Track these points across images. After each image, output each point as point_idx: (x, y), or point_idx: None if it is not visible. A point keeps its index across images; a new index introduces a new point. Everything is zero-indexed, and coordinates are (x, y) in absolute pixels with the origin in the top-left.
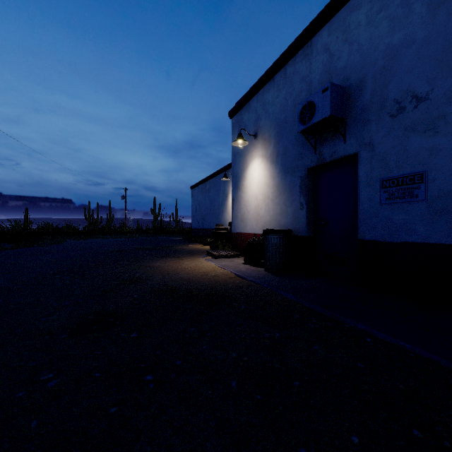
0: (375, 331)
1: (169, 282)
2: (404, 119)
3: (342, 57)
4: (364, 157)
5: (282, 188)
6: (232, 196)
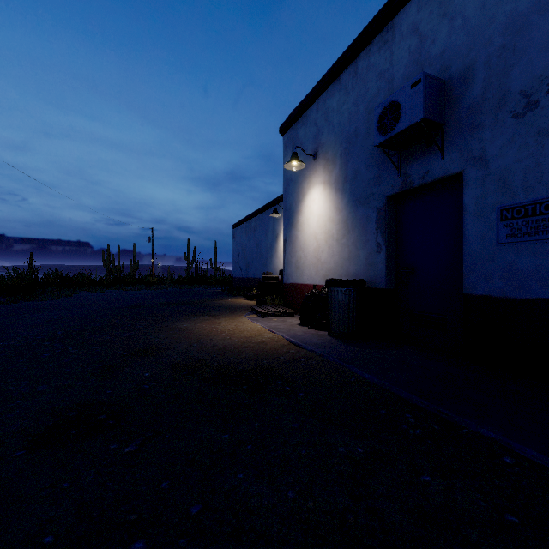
0: (515, 444)
1: (197, 352)
2: (536, 118)
3: (439, 39)
4: (473, 178)
5: (352, 224)
6: (284, 236)
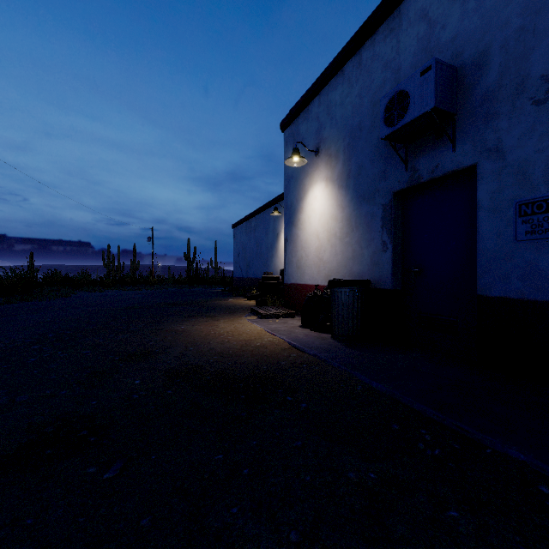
0: None
1: (193, 357)
2: None
3: (450, 24)
4: (487, 171)
5: (356, 221)
6: (285, 235)
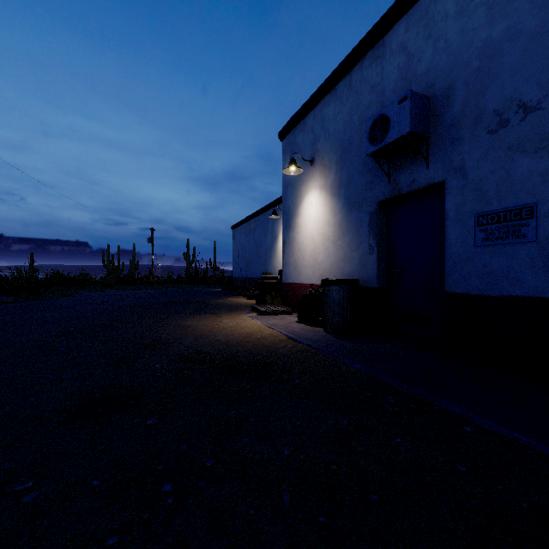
0: (476, 417)
1: (202, 346)
2: (507, 135)
3: (424, 58)
4: (454, 186)
5: (346, 226)
6: (283, 238)
